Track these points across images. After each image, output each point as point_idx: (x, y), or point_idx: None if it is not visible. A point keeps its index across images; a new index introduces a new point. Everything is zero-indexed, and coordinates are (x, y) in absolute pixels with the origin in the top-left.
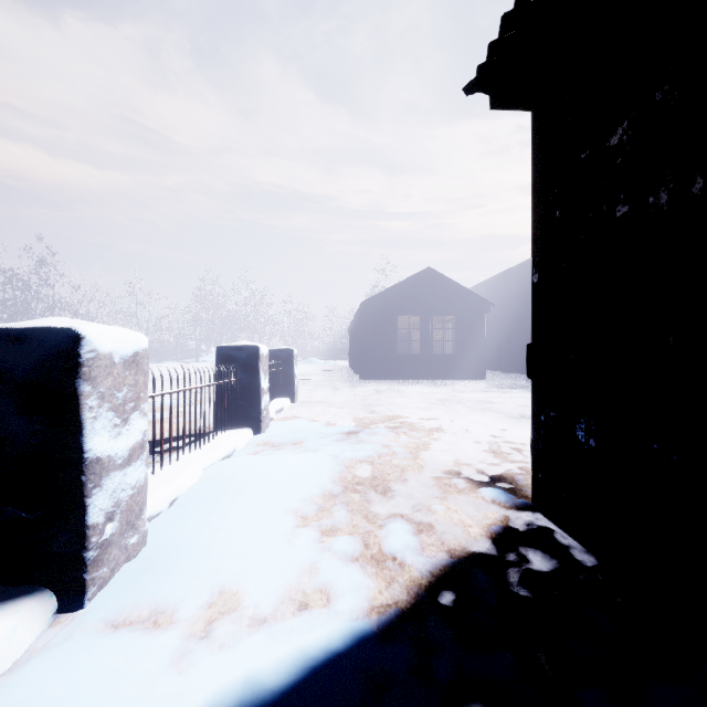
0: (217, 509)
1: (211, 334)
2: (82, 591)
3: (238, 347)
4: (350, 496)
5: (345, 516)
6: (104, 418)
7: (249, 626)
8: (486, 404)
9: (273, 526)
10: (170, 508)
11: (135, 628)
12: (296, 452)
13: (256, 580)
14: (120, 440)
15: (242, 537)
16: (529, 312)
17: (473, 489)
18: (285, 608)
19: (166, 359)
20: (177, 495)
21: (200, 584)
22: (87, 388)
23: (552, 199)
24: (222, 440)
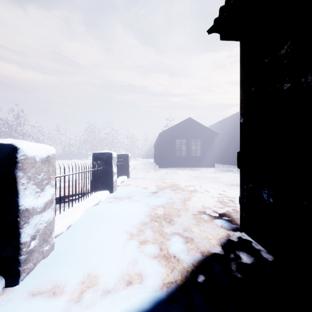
0: (89, 231)
1: (93, 147)
2: (18, 276)
3: (102, 153)
4: (153, 224)
5: (151, 234)
6: (30, 188)
7: (101, 295)
8: (215, 179)
9: (116, 239)
10: (67, 230)
11: (43, 296)
12: (129, 202)
13: (106, 269)
14: (39, 199)
15: (100, 245)
16: (234, 137)
17: (211, 220)
18: (120, 284)
19: (73, 158)
20: (71, 223)
21: (78, 271)
22: (21, 174)
23: (250, 82)
24: (94, 196)
